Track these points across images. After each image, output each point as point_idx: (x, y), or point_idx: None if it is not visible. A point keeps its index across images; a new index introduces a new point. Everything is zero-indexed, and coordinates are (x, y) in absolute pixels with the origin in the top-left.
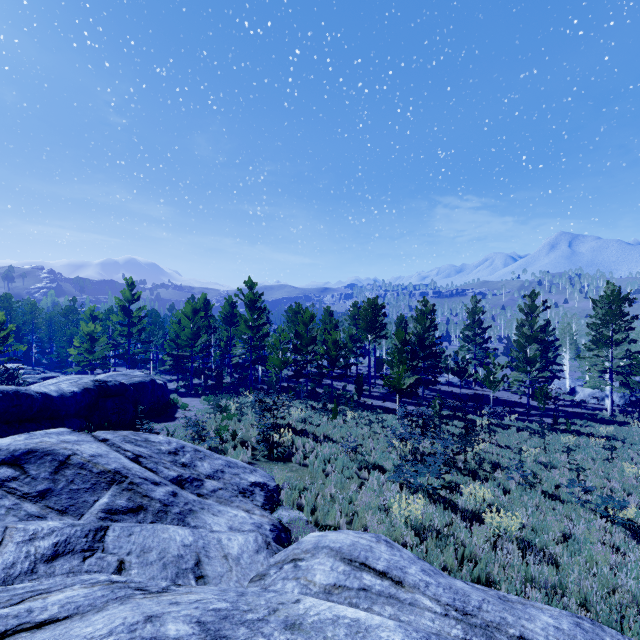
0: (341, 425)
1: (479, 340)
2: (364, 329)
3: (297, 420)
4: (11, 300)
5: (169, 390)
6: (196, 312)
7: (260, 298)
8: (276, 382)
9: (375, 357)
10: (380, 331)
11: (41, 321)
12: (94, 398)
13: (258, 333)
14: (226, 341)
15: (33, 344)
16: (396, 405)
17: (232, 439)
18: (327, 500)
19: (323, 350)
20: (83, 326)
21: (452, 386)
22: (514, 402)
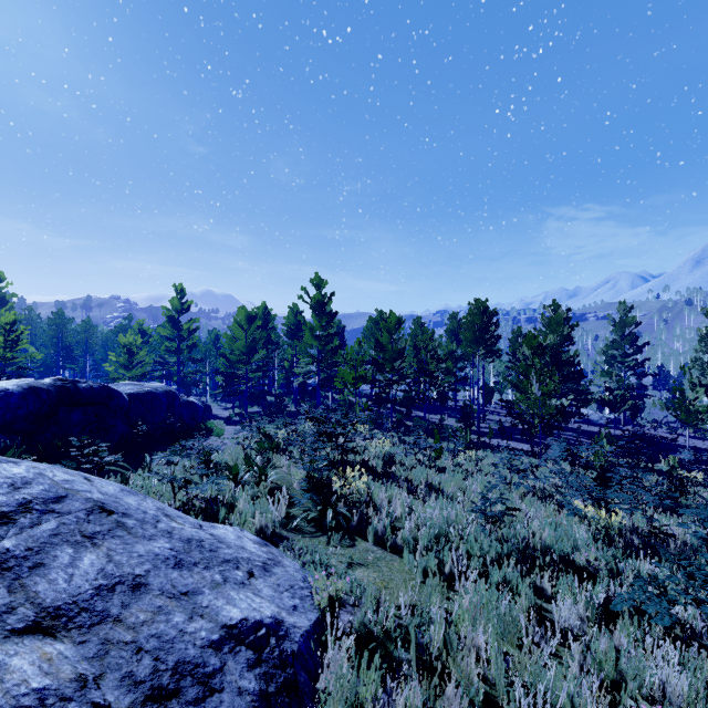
0: (451, 468)
1: (630, 363)
2: (470, 341)
3: (378, 457)
4: (67, 318)
5: (221, 418)
6: (251, 320)
7: (330, 300)
8: (350, 407)
9: (483, 382)
10: (493, 343)
11: (95, 341)
12: (48, 405)
13: (328, 346)
14: (291, 361)
15: (87, 366)
16: (521, 445)
17: (256, 483)
18: (476, 705)
19: (415, 363)
20: (120, 337)
21: (591, 425)
22: (700, 449)
